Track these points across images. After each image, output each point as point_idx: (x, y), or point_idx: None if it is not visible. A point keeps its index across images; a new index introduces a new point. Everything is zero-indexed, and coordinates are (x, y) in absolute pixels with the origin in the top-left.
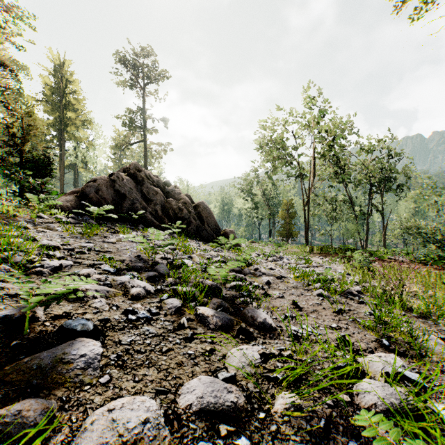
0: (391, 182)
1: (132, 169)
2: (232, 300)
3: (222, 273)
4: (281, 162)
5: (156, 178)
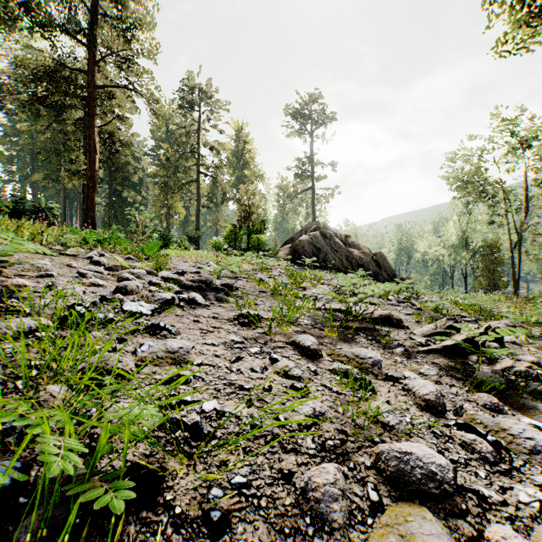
0: None
1: (322, 228)
2: (402, 301)
3: (397, 288)
4: (474, 199)
5: (339, 233)
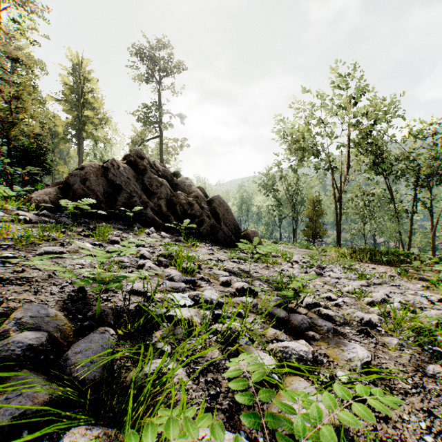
0: (440, 174)
1: (132, 156)
2: None
3: None
4: (309, 151)
5: (163, 167)
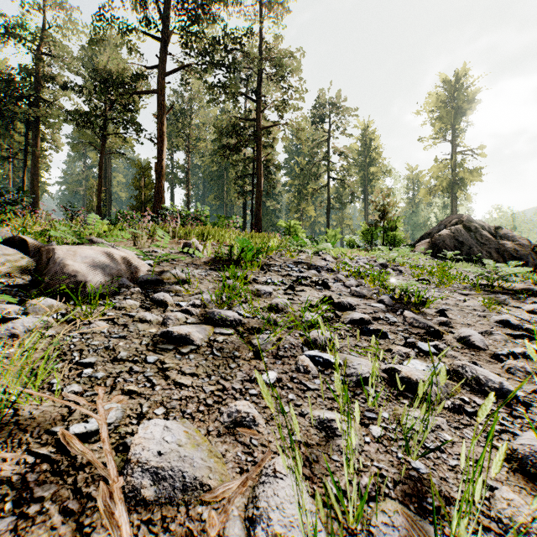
0: None
1: (465, 221)
2: None
3: None
4: None
5: (487, 225)
